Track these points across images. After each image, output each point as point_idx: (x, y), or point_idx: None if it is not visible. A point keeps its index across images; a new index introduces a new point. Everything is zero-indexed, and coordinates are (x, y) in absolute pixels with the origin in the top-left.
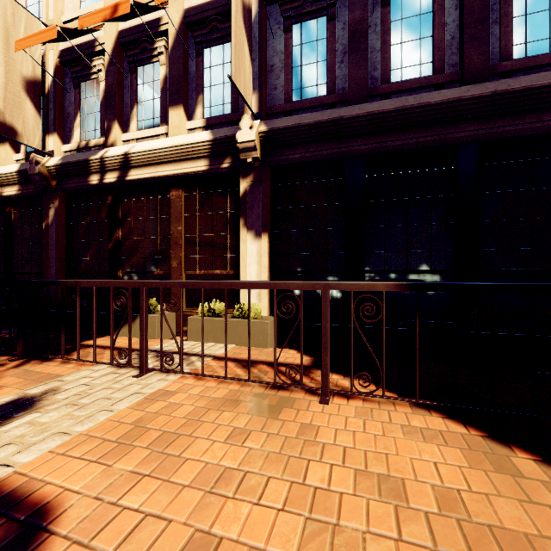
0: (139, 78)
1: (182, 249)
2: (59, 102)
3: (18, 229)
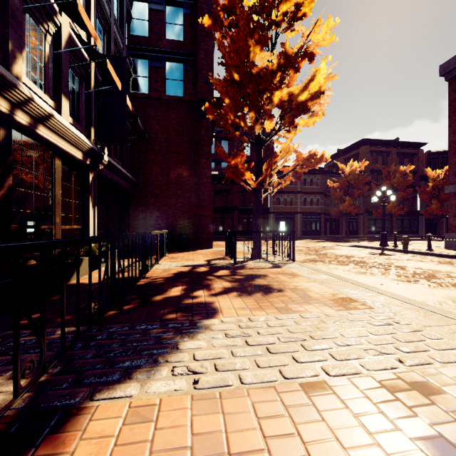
0: (26, 22)
1: (60, 208)
2: None
3: None
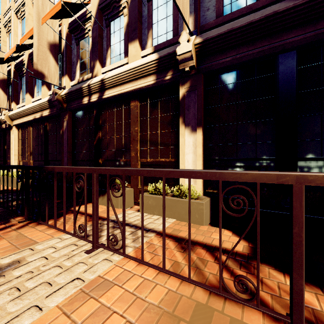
0: (111, 29)
1: (137, 143)
2: (69, 55)
3: (50, 135)
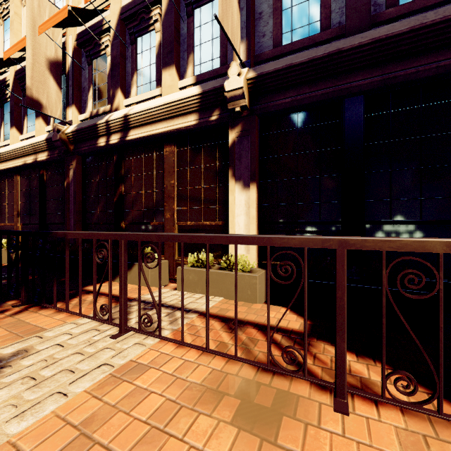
0: (138, 48)
1: (174, 201)
2: (77, 78)
3: (49, 188)
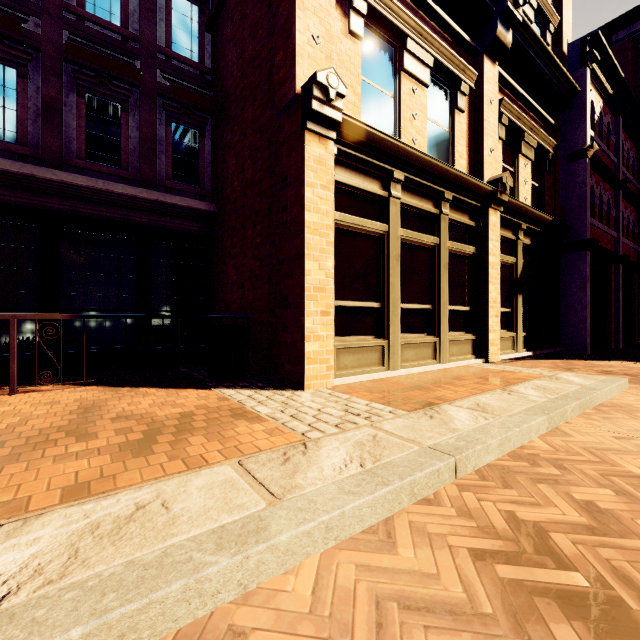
0: None
1: None
2: None
3: None
